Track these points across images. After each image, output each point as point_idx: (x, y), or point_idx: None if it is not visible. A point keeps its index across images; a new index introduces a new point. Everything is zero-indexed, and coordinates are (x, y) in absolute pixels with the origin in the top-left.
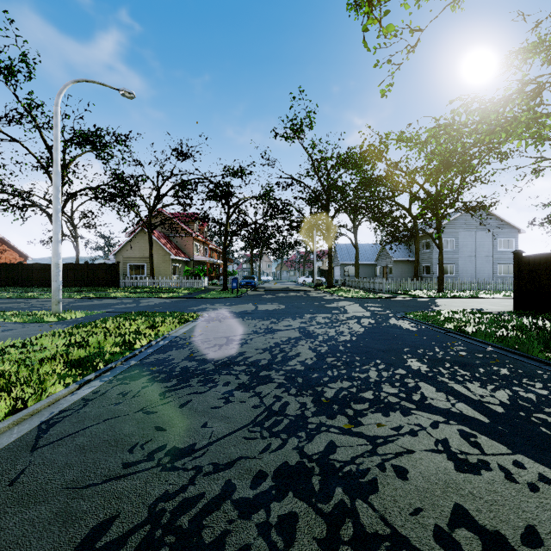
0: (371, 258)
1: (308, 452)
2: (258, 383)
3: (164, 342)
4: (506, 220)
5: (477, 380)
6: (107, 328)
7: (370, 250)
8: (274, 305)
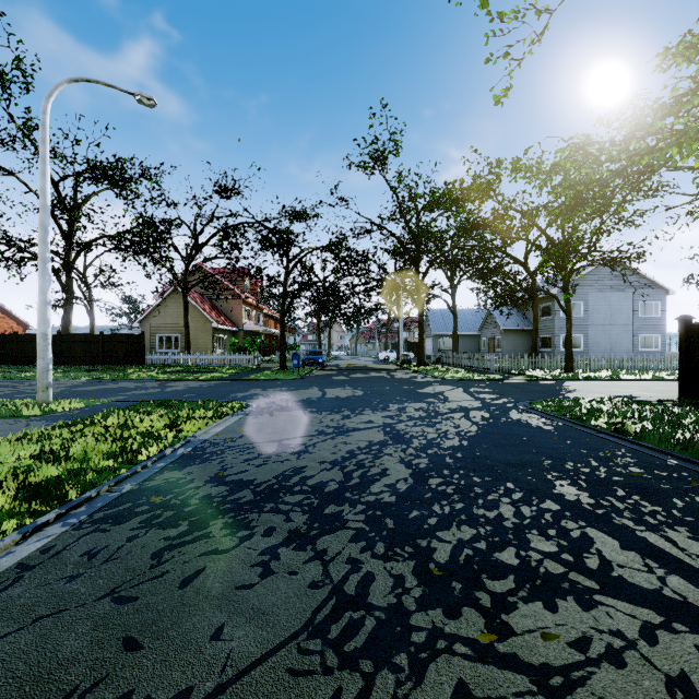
0: (473, 327)
1: None
2: (322, 530)
3: (184, 449)
4: (650, 278)
5: (680, 523)
6: (106, 427)
7: (472, 316)
8: (347, 390)
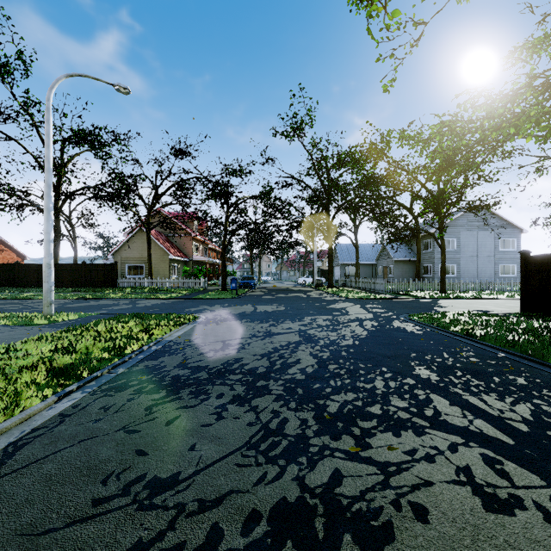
0: (372, 258)
1: (310, 484)
2: (255, 395)
3: (156, 347)
4: (508, 220)
5: (493, 391)
6: (98, 331)
7: (371, 250)
8: (273, 306)
